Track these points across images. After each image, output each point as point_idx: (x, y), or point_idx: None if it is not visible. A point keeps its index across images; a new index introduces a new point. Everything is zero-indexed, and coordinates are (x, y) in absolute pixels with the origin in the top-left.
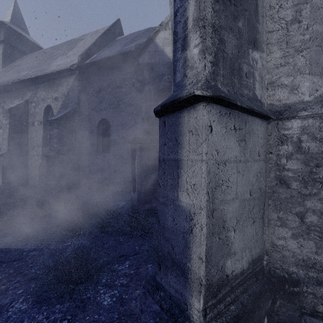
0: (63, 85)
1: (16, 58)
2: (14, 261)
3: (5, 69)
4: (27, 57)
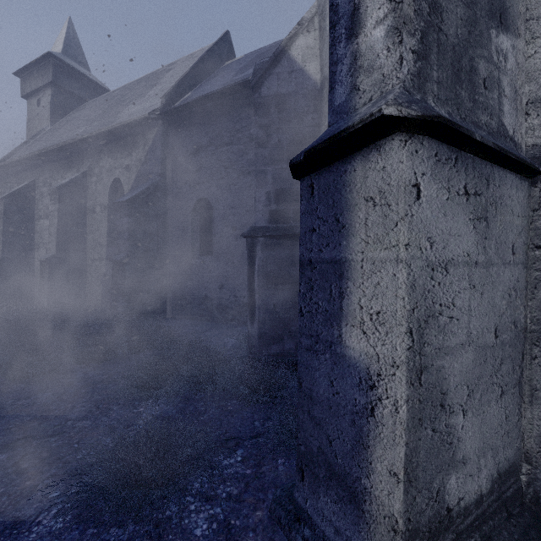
0: (139, 145)
1: (70, 108)
2: (52, 436)
3: (54, 126)
4: (86, 105)
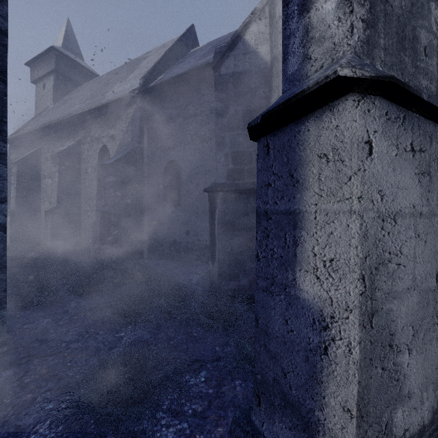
0: (122, 118)
1: (68, 90)
2: (50, 355)
3: (56, 105)
4: (81, 88)
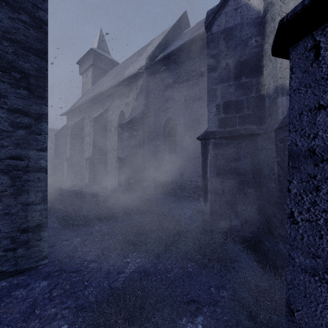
0: (133, 90)
1: (101, 77)
2: (74, 272)
3: (93, 87)
4: (108, 74)
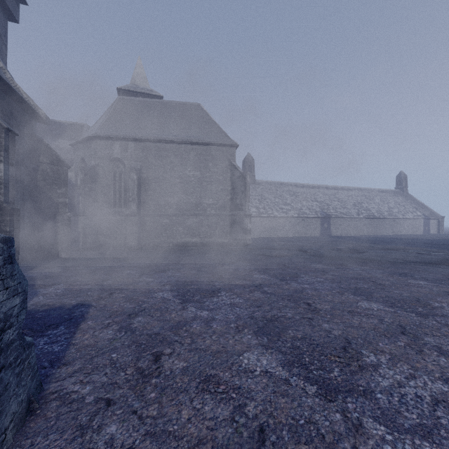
0: None
1: None
2: None
3: None
4: None
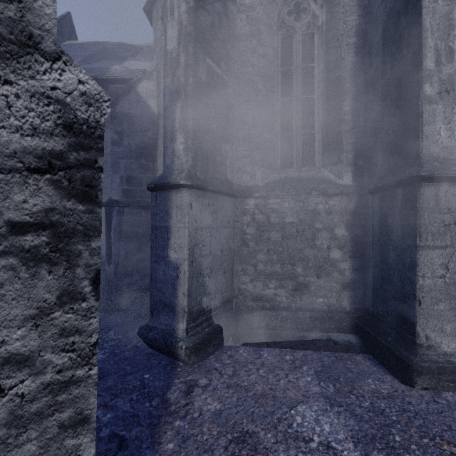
0: None
1: None
2: None
3: None
4: None
